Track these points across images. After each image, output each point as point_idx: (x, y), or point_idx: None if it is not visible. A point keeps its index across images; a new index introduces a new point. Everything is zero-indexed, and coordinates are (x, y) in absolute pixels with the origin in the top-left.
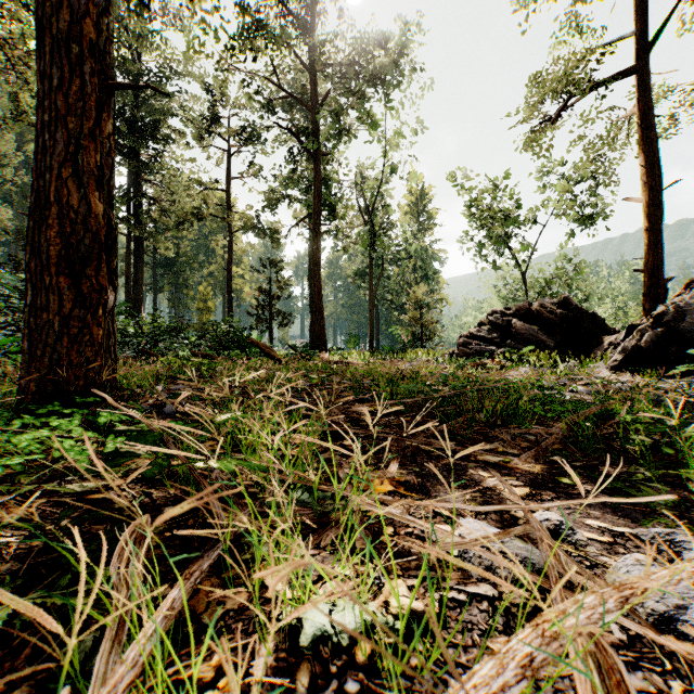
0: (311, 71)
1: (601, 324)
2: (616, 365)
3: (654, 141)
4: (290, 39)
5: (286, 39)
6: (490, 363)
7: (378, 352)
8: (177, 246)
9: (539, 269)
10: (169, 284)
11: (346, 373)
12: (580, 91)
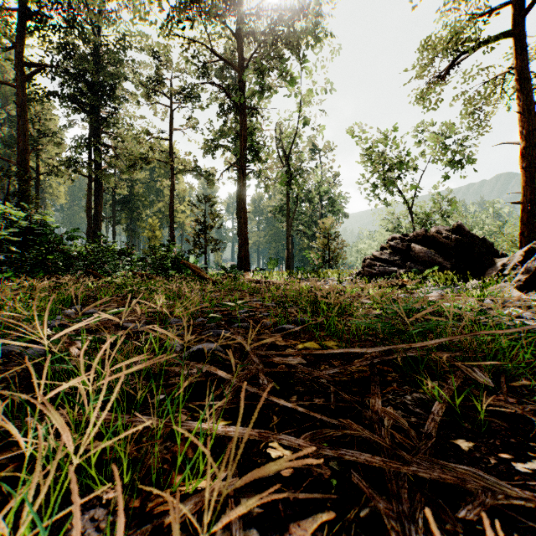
0: (238, 38)
1: (490, 248)
2: (520, 285)
3: (529, 92)
4: (220, 10)
5: (217, 10)
6: (420, 285)
7: (295, 273)
8: (132, 187)
9: (422, 205)
10: (126, 218)
11: (268, 293)
12: (469, 47)
